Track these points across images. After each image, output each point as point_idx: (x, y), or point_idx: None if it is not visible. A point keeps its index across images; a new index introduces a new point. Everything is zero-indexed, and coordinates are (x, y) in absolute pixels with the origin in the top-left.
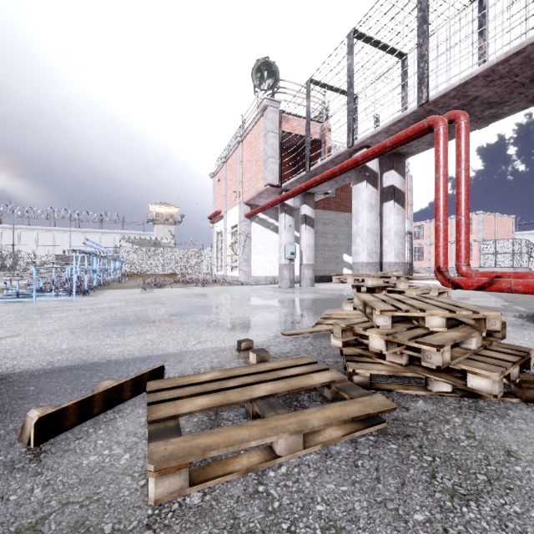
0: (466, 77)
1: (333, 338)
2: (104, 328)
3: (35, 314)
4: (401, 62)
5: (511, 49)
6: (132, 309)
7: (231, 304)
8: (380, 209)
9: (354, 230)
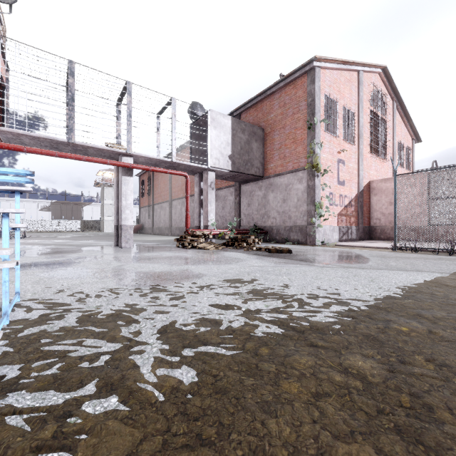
0: (188, 163)
1: (251, 242)
2: (226, 261)
3: (184, 280)
4: (117, 104)
5: (199, 165)
6: (161, 266)
7: (136, 256)
8: (118, 192)
9: (124, 204)
